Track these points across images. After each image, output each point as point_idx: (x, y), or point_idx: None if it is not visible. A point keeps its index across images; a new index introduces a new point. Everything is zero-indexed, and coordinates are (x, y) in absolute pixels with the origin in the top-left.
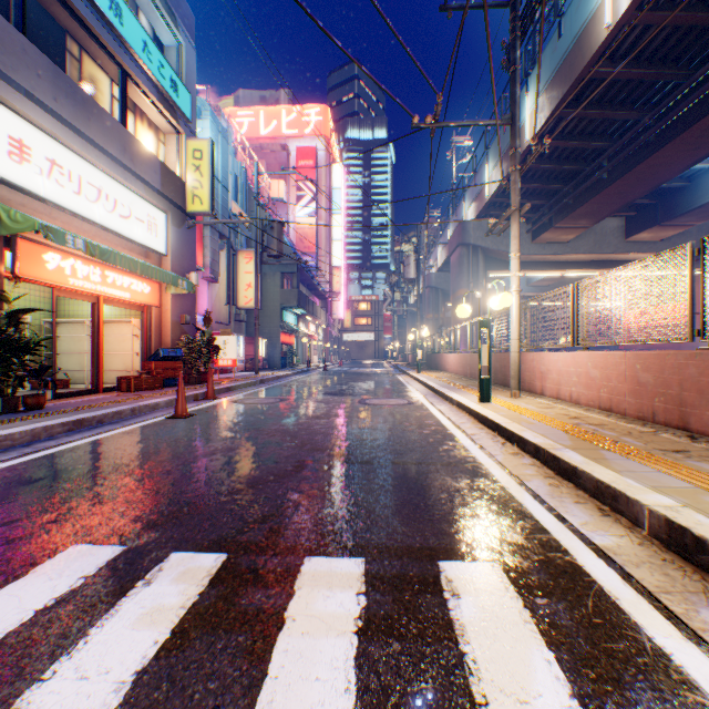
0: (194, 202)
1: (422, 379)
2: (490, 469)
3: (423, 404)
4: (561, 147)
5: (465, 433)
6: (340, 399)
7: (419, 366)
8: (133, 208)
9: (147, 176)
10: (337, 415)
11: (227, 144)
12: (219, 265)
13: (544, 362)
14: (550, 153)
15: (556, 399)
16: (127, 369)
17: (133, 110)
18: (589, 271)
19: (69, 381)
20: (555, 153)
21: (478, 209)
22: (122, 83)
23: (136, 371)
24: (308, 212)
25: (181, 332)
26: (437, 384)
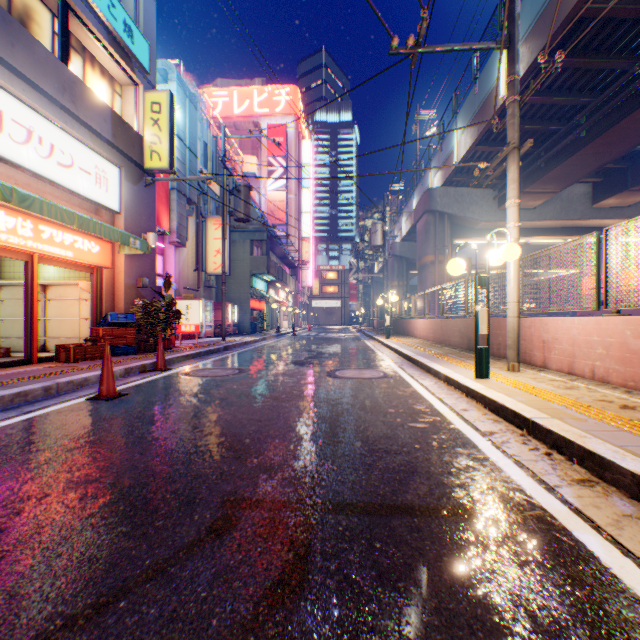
0: (152, 158)
1: (393, 345)
2: (574, 531)
3: (403, 378)
4: (537, 104)
5: (478, 430)
6: (307, 370)
7: (387, 331)
8: (76, 157)
9: (94, 123)
10: (301, 396)
11: (195, 110)
12: (187, 230)
13: (548, 329)
14: (524, 112)
15: (568, 374)
16: (76, 336)
17: (80, 52)
18: (554, 238)
19: (10, 349)
20: (530, 112)
21: (445, 176)
22: (61, 15)
23: (86, 338)
24: (279, 186)
25: (137, 296)
26: (411, 352)
